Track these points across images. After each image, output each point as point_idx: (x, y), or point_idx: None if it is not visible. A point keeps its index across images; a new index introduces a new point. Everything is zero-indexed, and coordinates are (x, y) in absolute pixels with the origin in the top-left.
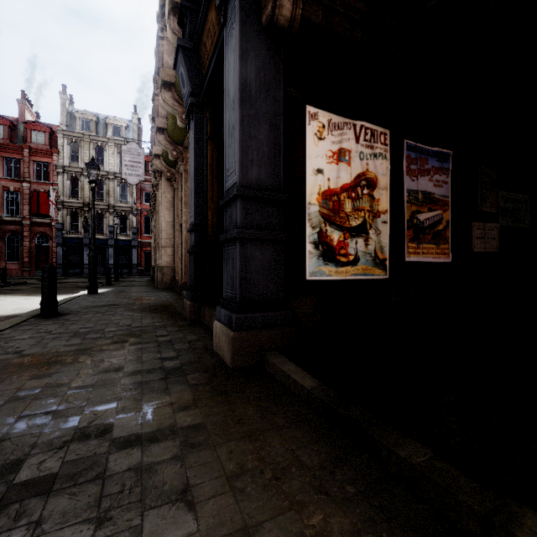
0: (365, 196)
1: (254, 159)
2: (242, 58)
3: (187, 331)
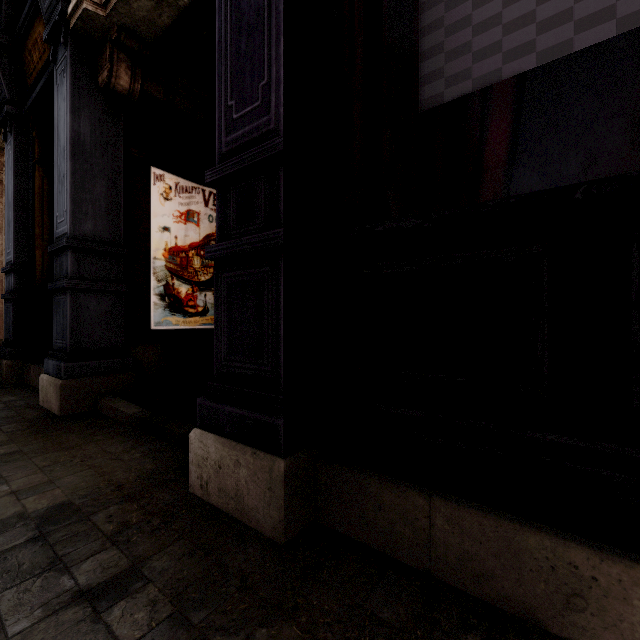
0: None
1: (89, 213)
2: (75, 112)
3: (2, 393)
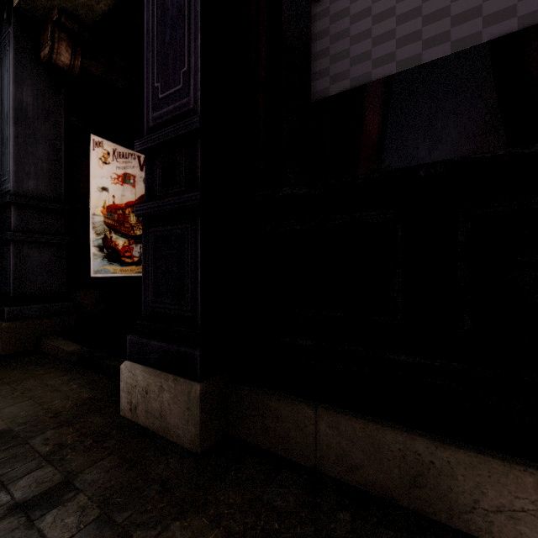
0: None
1: (32, 173)
2: (17, 82)
3: None
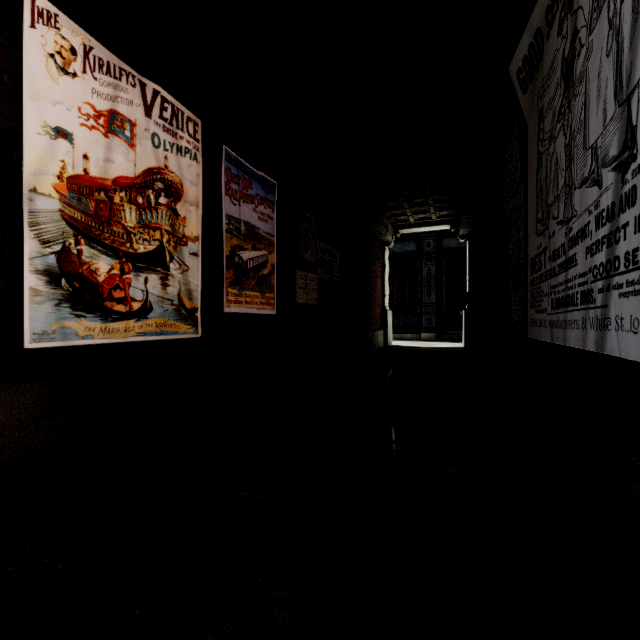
0: (162, 208)
1: None
2: None
3: None
